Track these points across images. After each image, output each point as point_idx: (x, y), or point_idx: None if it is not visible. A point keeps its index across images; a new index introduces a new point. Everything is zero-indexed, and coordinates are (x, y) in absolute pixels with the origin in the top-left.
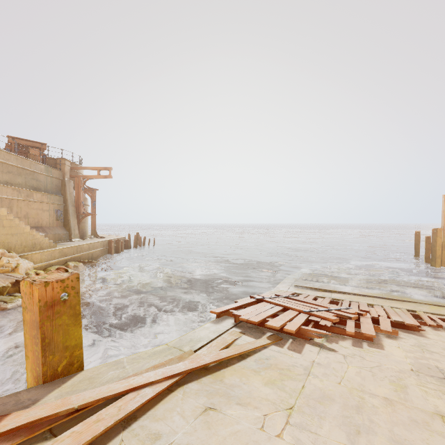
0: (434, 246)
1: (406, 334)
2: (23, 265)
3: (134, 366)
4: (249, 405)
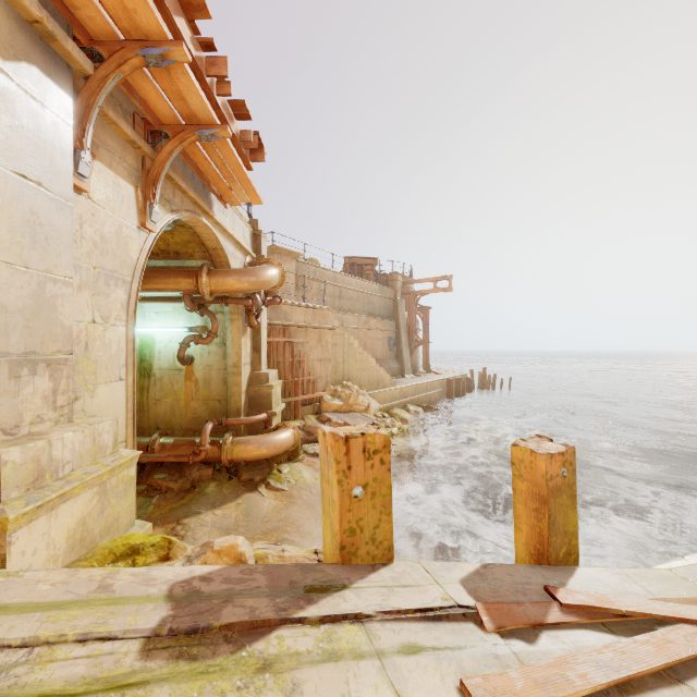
0: None
1: None
2: (372, 406)
3: (647, 586)
4: None
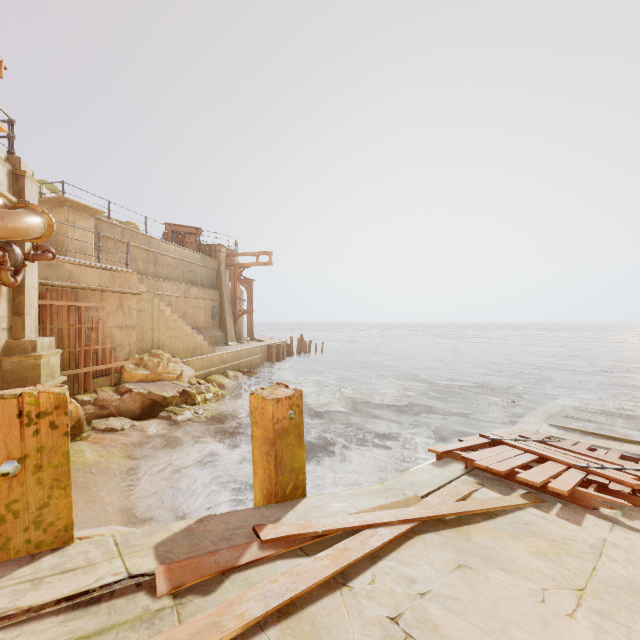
0: None
1: None
2: (186, 373)
3: (357, 502)
4: (516, 573)
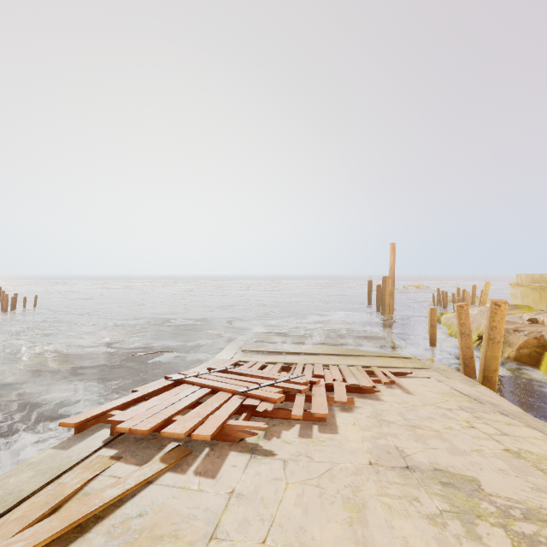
0: (384, 294)
1: (362, 401)
2: None
3: None
4: None
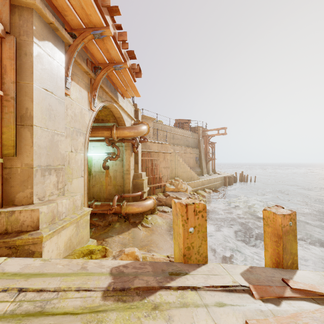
0: None
1: None
2: (188, 189)
3: None
4: None
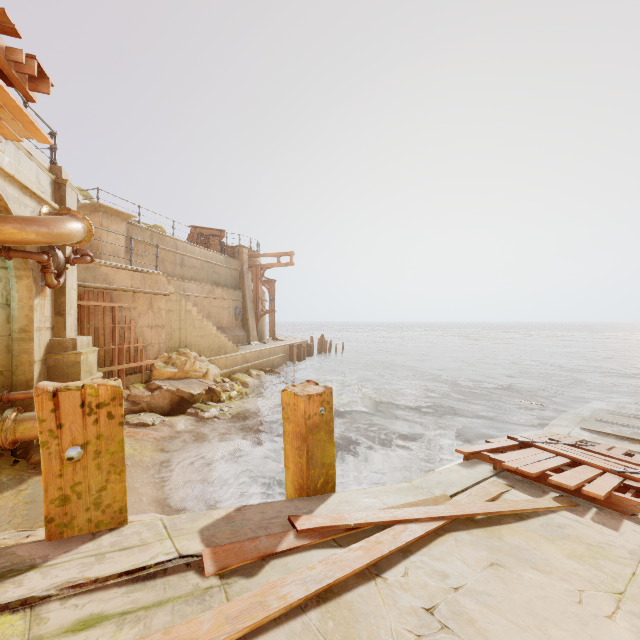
0: None
1: None
2: (212, 371)
3: (385, 499)
4: (551, 573)
